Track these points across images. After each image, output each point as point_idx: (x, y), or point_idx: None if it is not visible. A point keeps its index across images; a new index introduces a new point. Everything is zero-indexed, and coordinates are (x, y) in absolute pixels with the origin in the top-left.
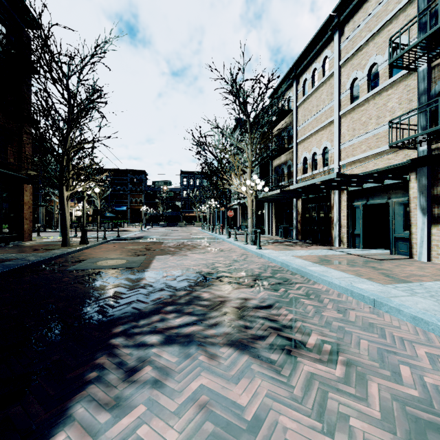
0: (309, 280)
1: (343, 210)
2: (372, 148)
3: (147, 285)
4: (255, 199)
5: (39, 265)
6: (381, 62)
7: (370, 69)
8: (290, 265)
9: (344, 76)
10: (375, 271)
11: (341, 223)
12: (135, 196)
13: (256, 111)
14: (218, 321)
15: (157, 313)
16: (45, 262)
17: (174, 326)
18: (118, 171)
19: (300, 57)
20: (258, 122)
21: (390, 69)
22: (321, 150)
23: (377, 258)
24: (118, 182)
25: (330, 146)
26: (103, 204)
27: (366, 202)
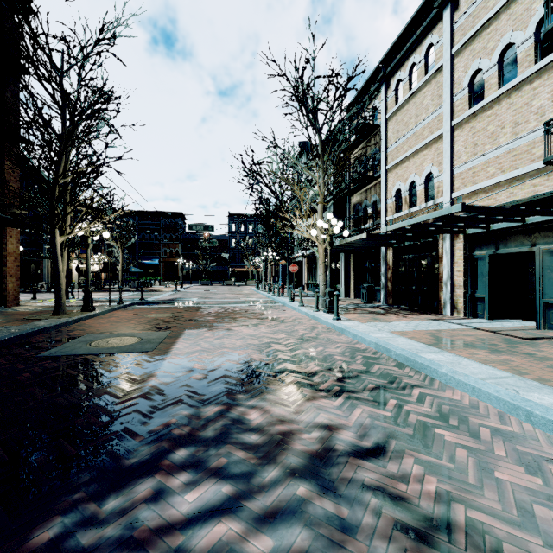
0: (431, 380)
1: (457, 262)
2: (505, 170)
3: (154, 391)
4: (330, 246)
5: (1, 347)
6: (521, 41)
7: (502, 53)
8: (392, 350)
9: (459, 69)
10: (536, 362)
11: (454, 282)
12: (170, 246)
13: (331, 122)
14: (279, 500)
15: (152, 472)
16: (13, 342)
17: (177, 522)
18: (148, 214)
19: (391, 49)
20: (333, 138)
21: (537, 49)
22: (423, 177)
23: (520, 335)
24: (148, 228)
25: (437, 172)
26: (126, 256)
27: (494, 251)
